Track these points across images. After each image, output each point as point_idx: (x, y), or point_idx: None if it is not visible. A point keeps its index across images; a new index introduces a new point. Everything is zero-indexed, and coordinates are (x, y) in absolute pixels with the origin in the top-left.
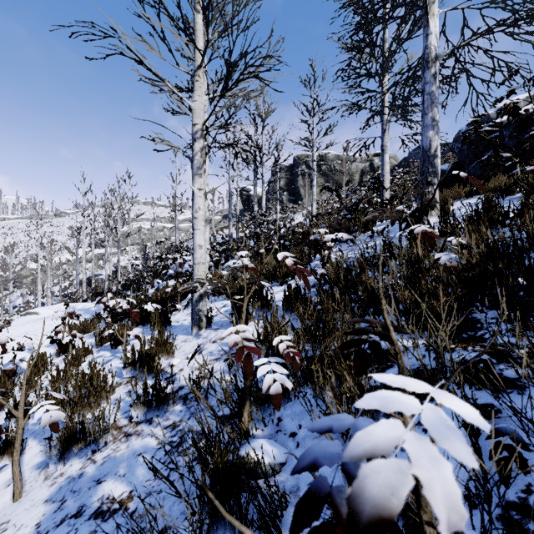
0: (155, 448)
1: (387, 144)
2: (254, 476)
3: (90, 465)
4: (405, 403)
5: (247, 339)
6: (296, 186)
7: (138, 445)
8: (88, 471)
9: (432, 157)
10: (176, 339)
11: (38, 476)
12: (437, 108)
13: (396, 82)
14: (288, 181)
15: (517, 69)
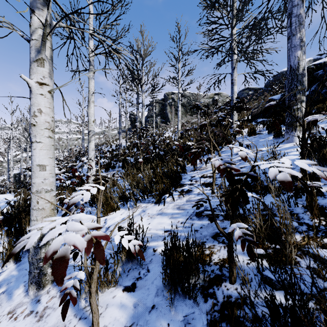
0: None
1: (236, 78)
2: None
3: None
4: None
5: None
6: (166, 112)
7: None
8: None
9: (301, 75)
10: (10, 296)
11: None
12: (304, 30)
13: (255, 17)
14: (160, 109)
15: None
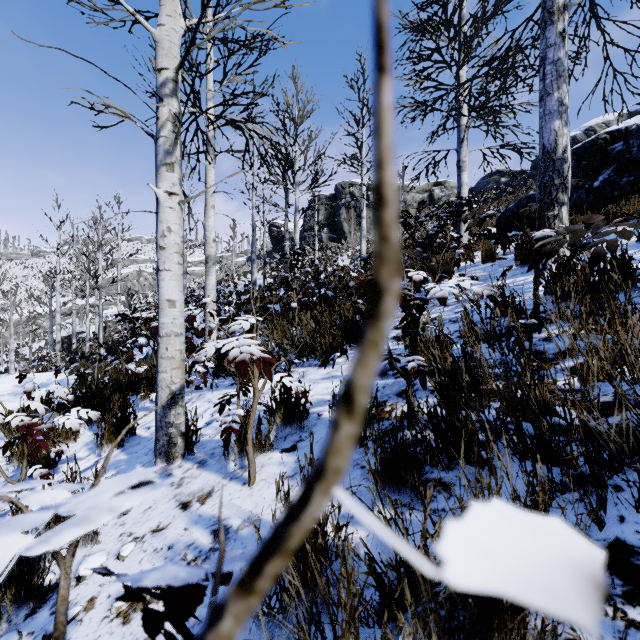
0: None
1: (465, 159)
2: None
3: None
4: None
5: None
6: (339, 221)
7: None
8: None
9: (560, 161)
10: None
11: None
12: (566, 86)
13: (491, 58)
14: (328, 215)
15: None
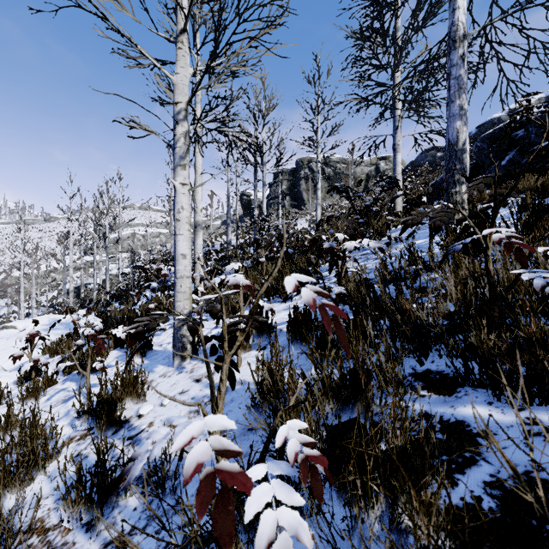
0: None
1: (399, 143)
2: None
3: None
4: None
5: (224, 451)
6: (299, 190)
7: None
8: None
9: (460, 151)
10: (154, 371)
11: None
12: (465, 95)
13: (414, 69)
14: (290, 185)
15: None
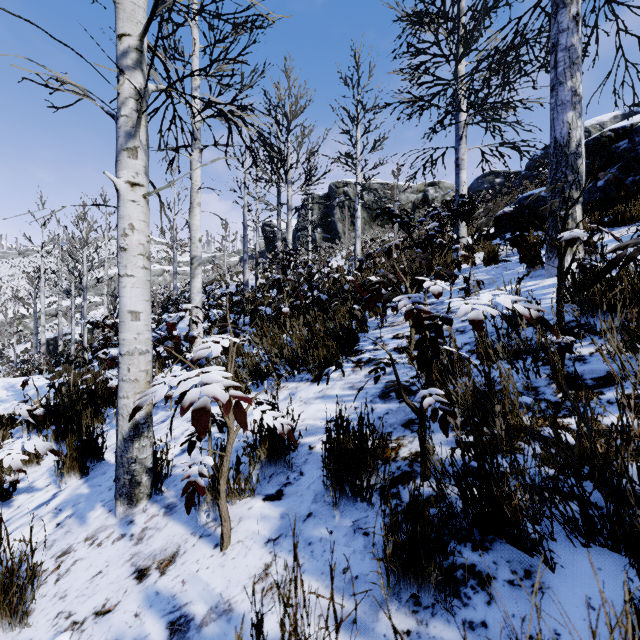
0: None
1: (464, 157)
2: None
3: None
4: None
5: None
6: (333, 221)
7: None
8: None
9: (573, 155)
10: (83, 519)
11: None
12: (580, 74)
13: (495, 47)
14: (322, 215)
15: None
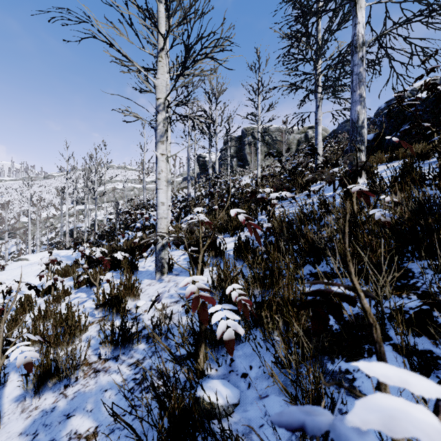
0: (120, 384)
1: (320, 118)
2: (209, 424)
3: (62, 400)
4: (418, 420)
5: (202, 289)
6: (244, 153)
7: (105, 382)
8: (59, 406)
9: (360, 128)
10: (142, 283)
11: (16, 408)
12: (364, 87)
13: (329, 65)
14: (237, 149)
15: (436, 50)
